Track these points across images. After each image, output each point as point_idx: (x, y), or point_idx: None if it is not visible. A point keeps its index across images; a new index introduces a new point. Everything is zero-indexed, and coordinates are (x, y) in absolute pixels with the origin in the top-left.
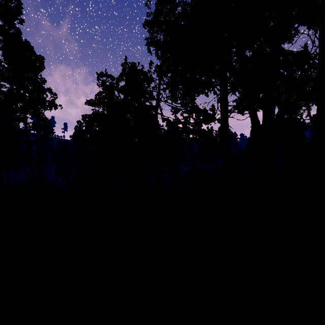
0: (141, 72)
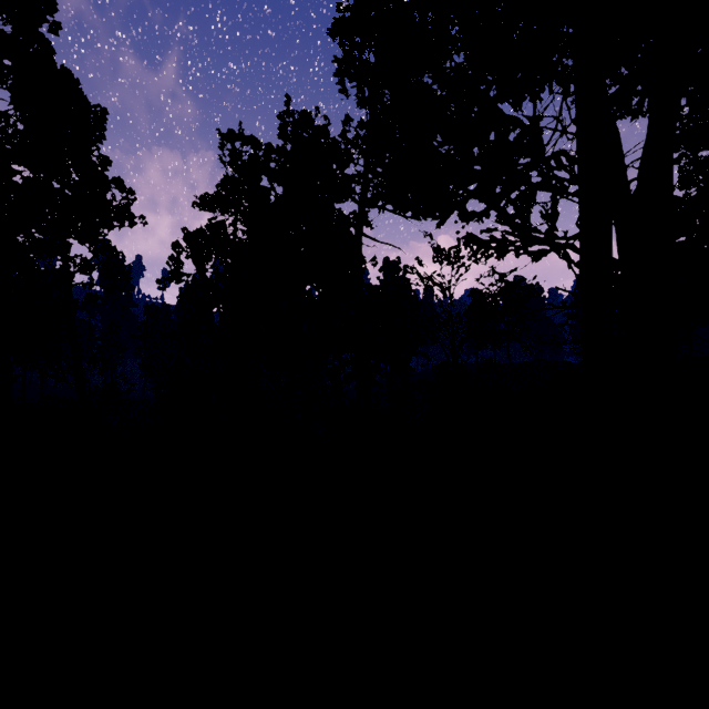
0: (325, 132)
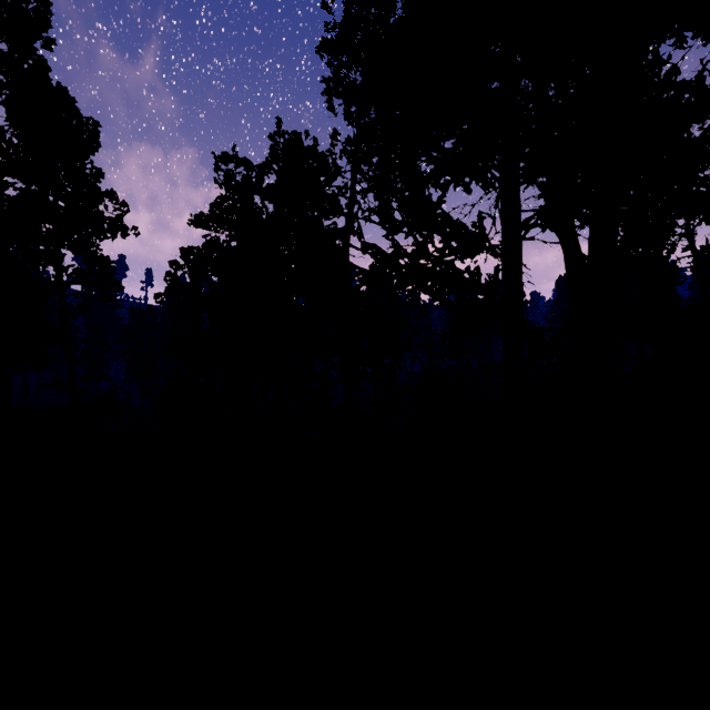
0: (314, 153)
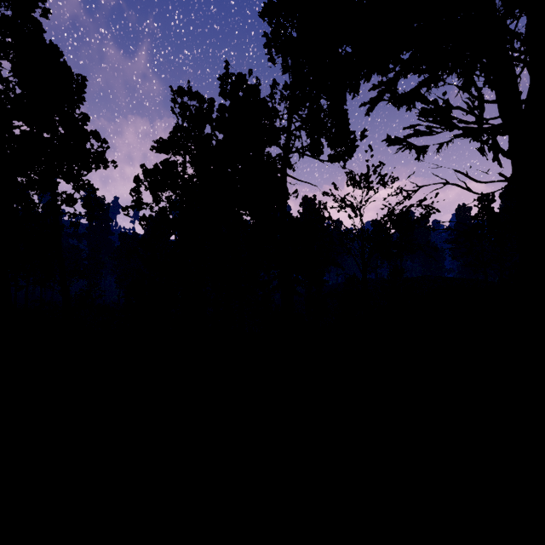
0: (256, 90)
